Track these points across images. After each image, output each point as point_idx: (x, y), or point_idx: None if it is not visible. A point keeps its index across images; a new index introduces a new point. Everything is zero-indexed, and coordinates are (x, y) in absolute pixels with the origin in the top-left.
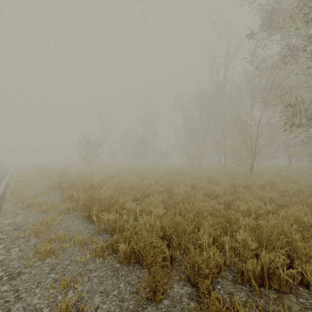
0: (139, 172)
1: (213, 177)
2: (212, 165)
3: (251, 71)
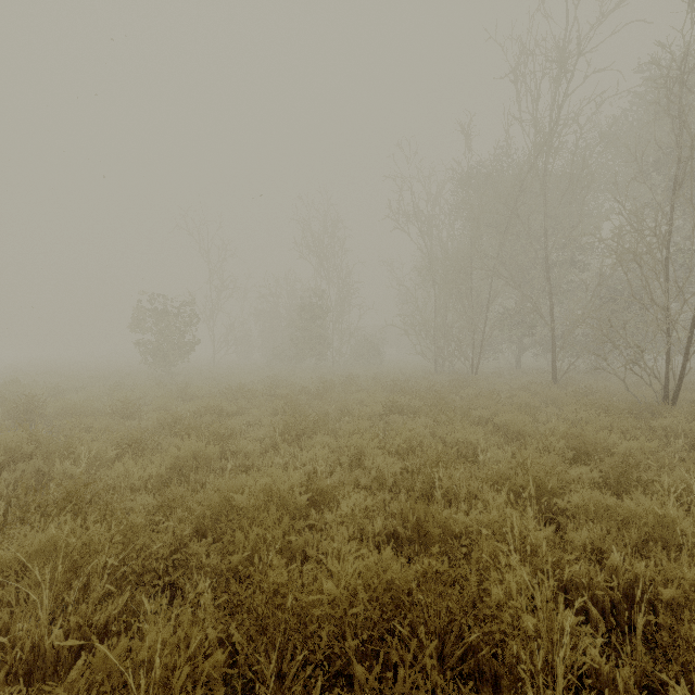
0: (291, 402)
1: (587, 431)
2: (504, 374)
3: (686, 47)
